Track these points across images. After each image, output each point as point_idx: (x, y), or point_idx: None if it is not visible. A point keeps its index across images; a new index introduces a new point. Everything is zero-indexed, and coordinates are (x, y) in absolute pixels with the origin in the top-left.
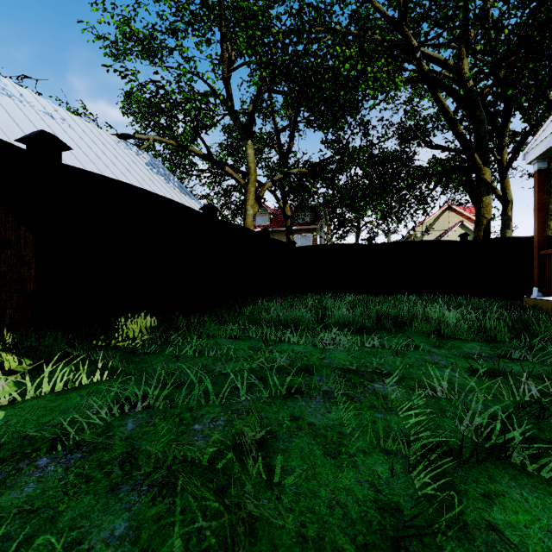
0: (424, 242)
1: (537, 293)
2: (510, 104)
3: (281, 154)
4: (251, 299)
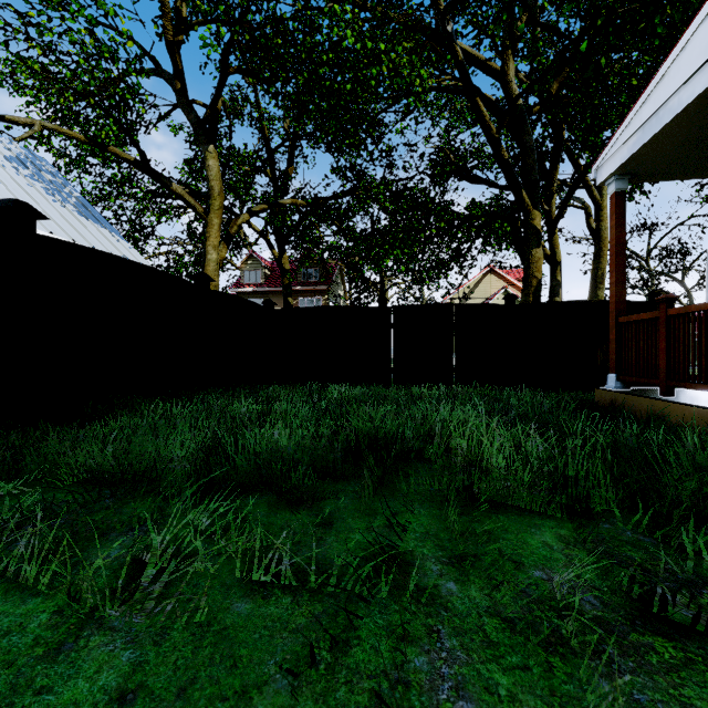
0: (458, 306)
1: (615, 383)
2: (559, 143)
3: (276, 183)
4: (161, 399)
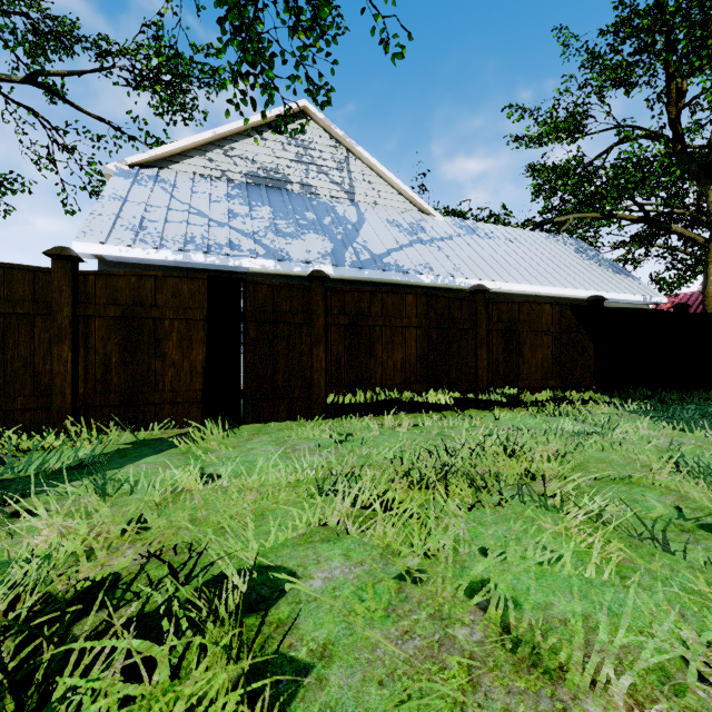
0: None
1: None
2: None
3: None
4: None
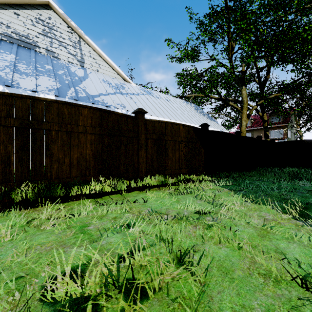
0: None
1: None
2: None
3: (260, 84)
4: (253, 169)
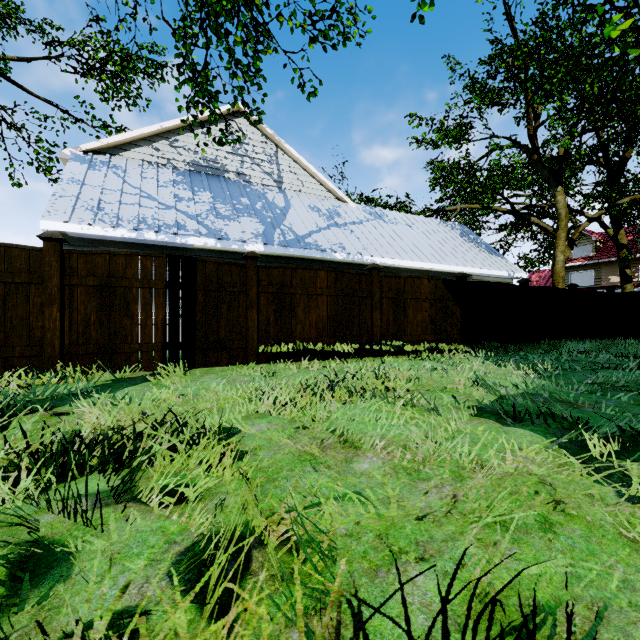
0: None
1: None
2: None
3: (610, 170)
4: (557, 340)
